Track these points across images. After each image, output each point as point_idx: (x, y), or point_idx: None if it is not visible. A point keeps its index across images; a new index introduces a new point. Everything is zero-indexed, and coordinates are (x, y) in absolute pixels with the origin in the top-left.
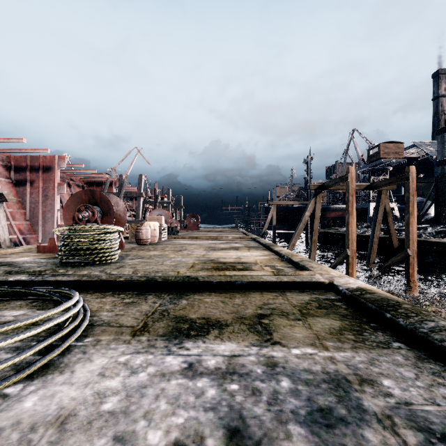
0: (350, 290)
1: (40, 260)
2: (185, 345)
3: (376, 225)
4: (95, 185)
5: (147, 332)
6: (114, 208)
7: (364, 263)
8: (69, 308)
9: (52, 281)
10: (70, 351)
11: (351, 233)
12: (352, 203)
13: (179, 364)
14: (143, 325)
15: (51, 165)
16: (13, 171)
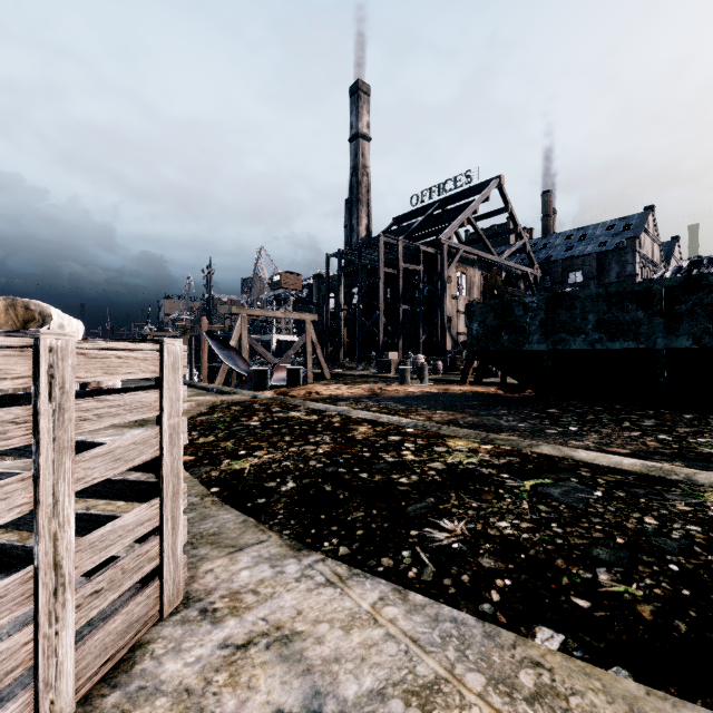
0: None
1: None
2: None
3: None
4: None
5: None
6: None
7: None
8: None
9: None
10: None
11: (204, 364)
12: (205, 342)
13: None
14: None
15: None
16: None
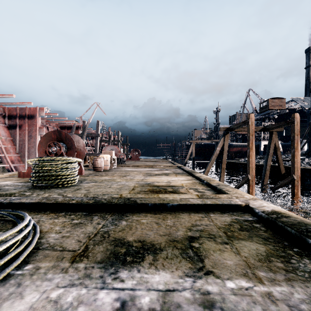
0: (266, 213)
1: (18, 183)
2: (120, 276)
3: (268, 157)
4: (66, 129)
5: (86, 258)
6: (76, 144)
7: (259, 184)
8: (20, 231)
9: (17, 203)
10: (5, 283)
11: (251, 163)
12: (252, 140)
13: (111, 302)
14: (84, 248)
15: (34, 114)
16: (7, 118)
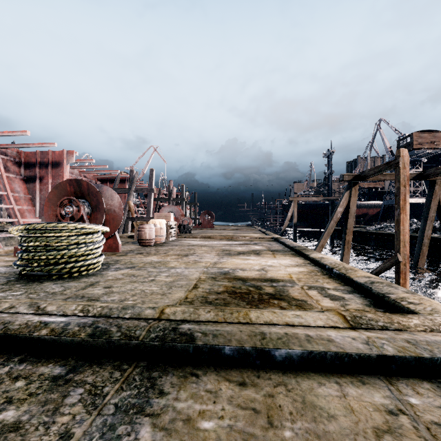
0: None
1: (1, 268)
2: None
3: (427, 223)
4: (108, 182)
5: None
6: (108, 203)
7: None
8: None
9: None
10: None
11: (403, 234)
12: (405, 195)
13: None
14: None
15: (60, 160)
16: (23, 168)
